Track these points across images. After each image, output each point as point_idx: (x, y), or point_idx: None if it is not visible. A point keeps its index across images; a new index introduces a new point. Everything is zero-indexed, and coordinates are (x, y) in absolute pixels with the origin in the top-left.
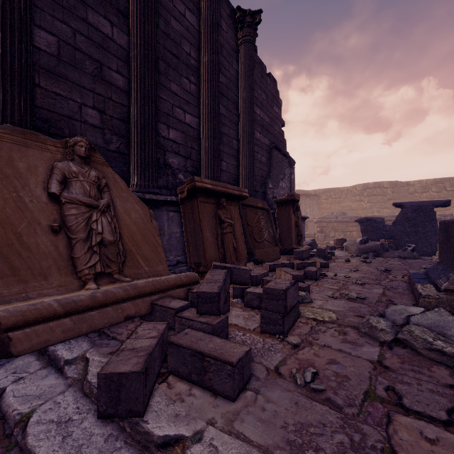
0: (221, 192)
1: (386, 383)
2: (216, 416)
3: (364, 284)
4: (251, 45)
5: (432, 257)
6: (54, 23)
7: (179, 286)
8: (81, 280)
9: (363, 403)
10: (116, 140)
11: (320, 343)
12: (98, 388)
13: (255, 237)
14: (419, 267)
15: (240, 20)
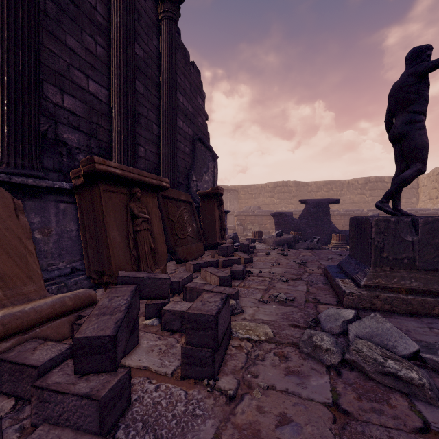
0: (134, 180)
1: None
2: None
3: (289, 280)
4: (173, 24)
5: (328, 246)
6: None
7: (59, 316)
8: None
9: None
10: None
11: (262, 384)
12: None
13: (178, 234)
14: (326, 257)
15: None
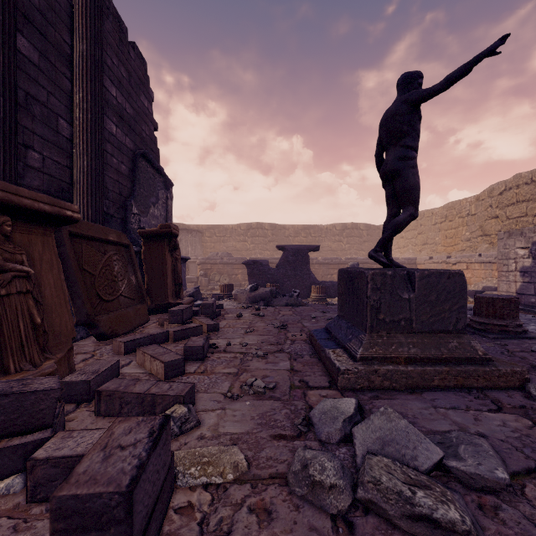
0: None
1: None
2: None
3: (267, 354)
4: None
5: (308, 300)
6: None
7: None
8: None
9: None
10: None
11: None
12: None
13: (101, 294)
14: (309, 316)
15: None
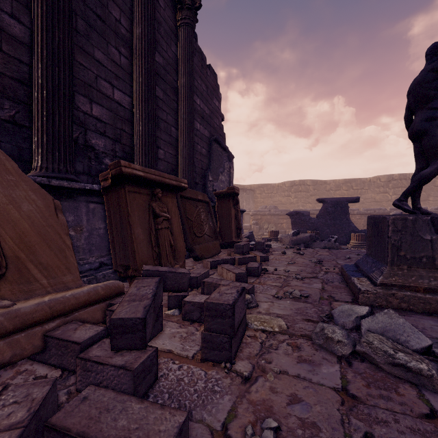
0: (156, 181)
1: (361, 427)
2: None
3: (304, 278)
4: (191, 30)
5: (347, 246)
6: None
7: (93, 303)
8: None
9: None
10: (10, 106)
11: (275, 369)
12: None
13: (195, 232)
14: (344, 257)
15: (179, 0)
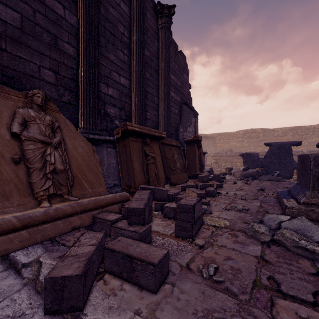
0: (146, 134)
1: (268, 274)
2: (142, 307)
3: (247, 199)
4: (168, 30)
5: (290, 180)
6: (18, 3)
7: (114, 203)
8: (37, 200)
9: (252, 290)
10: (68, 94)
11: (219, 244)
12: (45, 289)
13: (171, 167)
14: (283, 186)
15: (160, 11)
